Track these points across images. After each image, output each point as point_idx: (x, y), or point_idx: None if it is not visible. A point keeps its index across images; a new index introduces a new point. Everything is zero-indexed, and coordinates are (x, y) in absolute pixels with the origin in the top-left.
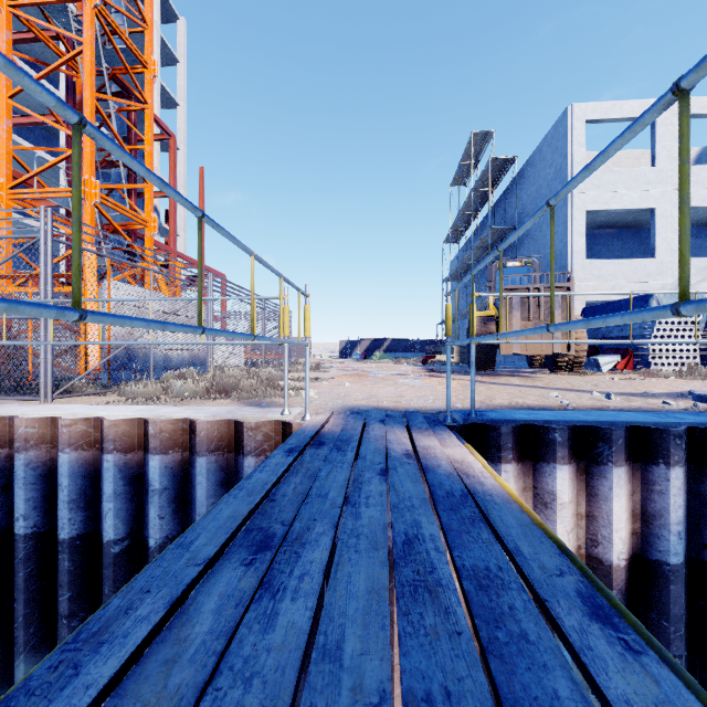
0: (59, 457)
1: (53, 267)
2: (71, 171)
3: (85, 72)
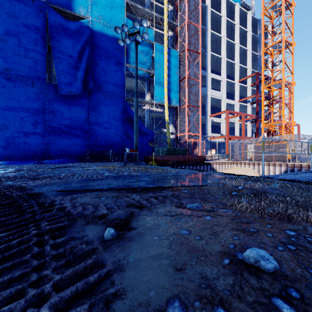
0: (310, 169)
1: (240, 132)
2: (256, 109)
3: (282, 97)
